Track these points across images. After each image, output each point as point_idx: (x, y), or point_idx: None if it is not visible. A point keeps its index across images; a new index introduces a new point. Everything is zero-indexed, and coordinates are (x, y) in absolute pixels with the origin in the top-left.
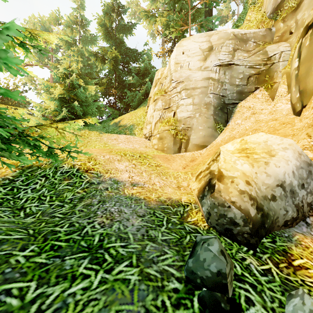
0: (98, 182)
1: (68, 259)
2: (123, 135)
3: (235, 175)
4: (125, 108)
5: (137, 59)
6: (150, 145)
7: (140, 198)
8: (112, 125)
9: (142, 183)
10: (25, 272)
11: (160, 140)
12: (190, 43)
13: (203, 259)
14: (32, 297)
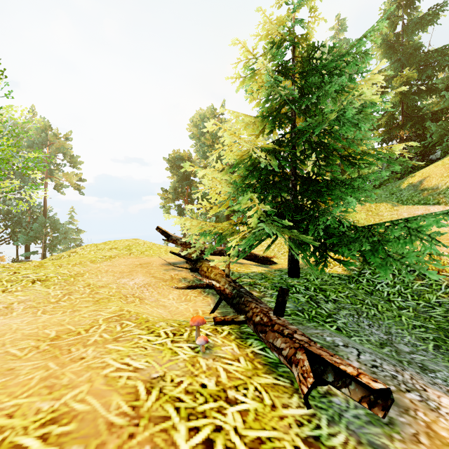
0: None
1: None
2: (437, 207)
3: None
4: (423, 154)
5: None
6: None
7: None
8: (407, 189)
9: None
10: None
11: None
12: None
13: None
14: None
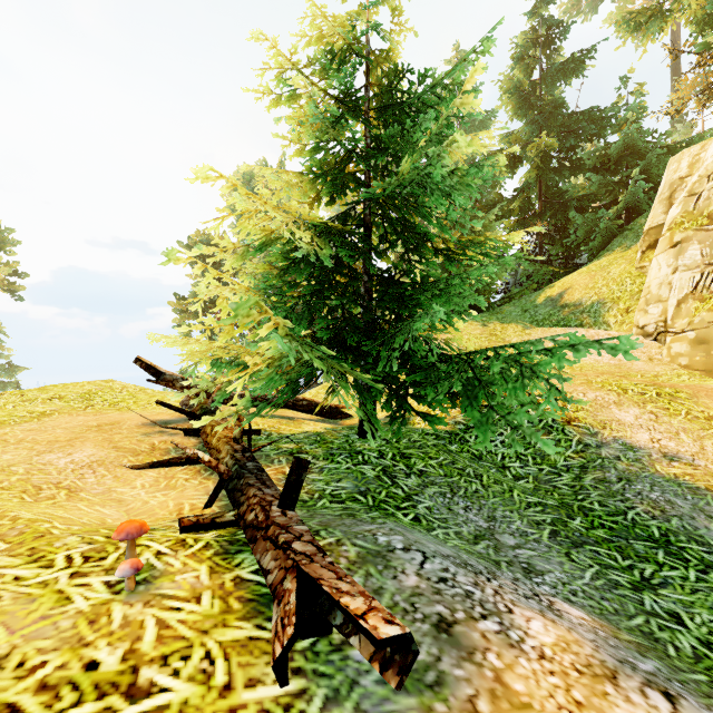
0: (595, 444)
1: (634, 543)
2: (579, 330)
3: None
4: (566, 257)
5: (600, 131)
6: (664, 355)
7: (697, 487)
8: (543, 304)
9: (687, 457)
10: (596, 541)
11: (699, 346)
12: None
13: None
14: (625, 564)
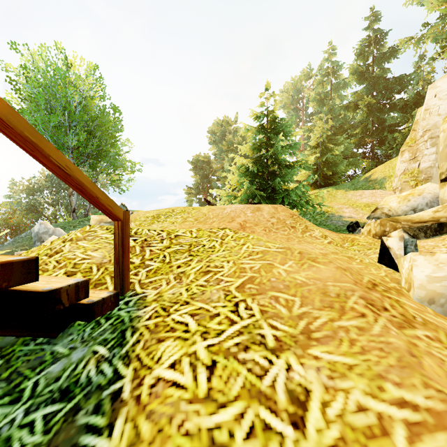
0: (331, 216)
1: (319, 225)
2: (369, 191)
3: (386, 206)
4: (385, 156)
5: (404, 88)
6: None
7: (348, 221)
8: (362, 181)
9: (355, 217)
10: None
11: (400, 192)
12: (445, 82)
13: (350, 224)
14: None
